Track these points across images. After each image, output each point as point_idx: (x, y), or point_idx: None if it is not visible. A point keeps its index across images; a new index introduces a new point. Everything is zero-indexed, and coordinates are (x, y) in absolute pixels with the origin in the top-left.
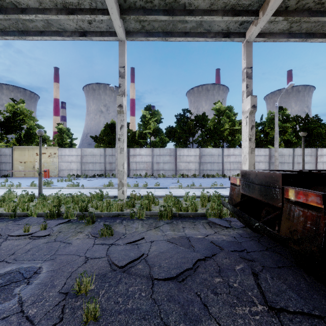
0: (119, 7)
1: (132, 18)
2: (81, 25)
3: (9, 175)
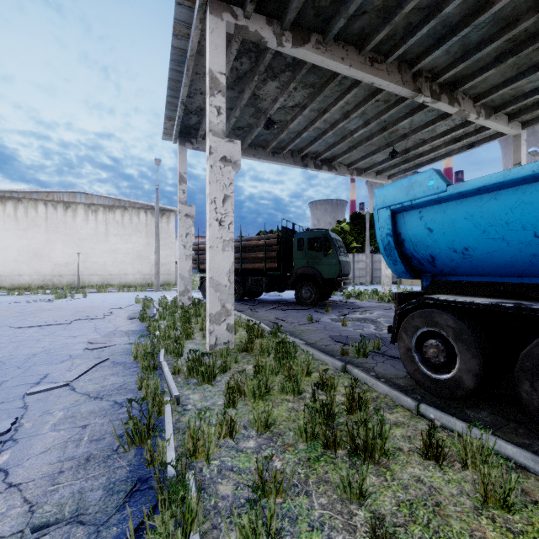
0: (507, 115)
1: (523, 117)
2: (468, 141)
3: (397, 283)
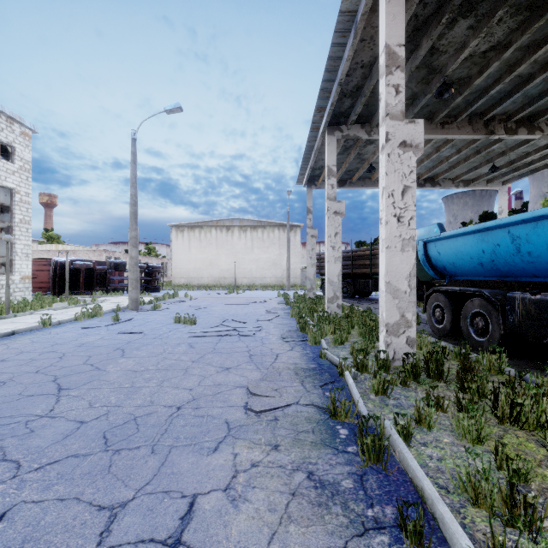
0: None
1: None
2: None
3: None
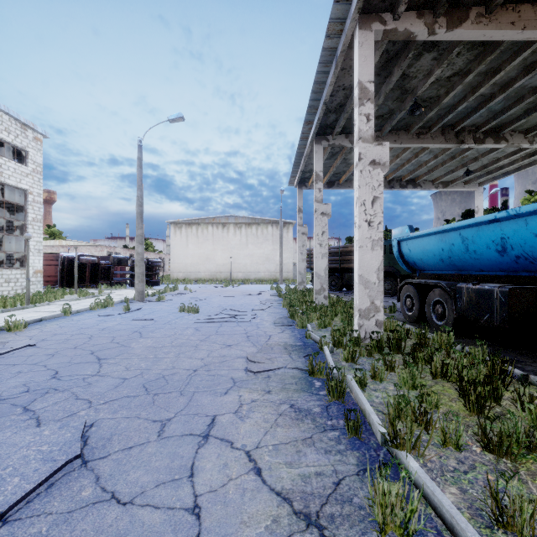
0: None
1: None
2: None
3: None
